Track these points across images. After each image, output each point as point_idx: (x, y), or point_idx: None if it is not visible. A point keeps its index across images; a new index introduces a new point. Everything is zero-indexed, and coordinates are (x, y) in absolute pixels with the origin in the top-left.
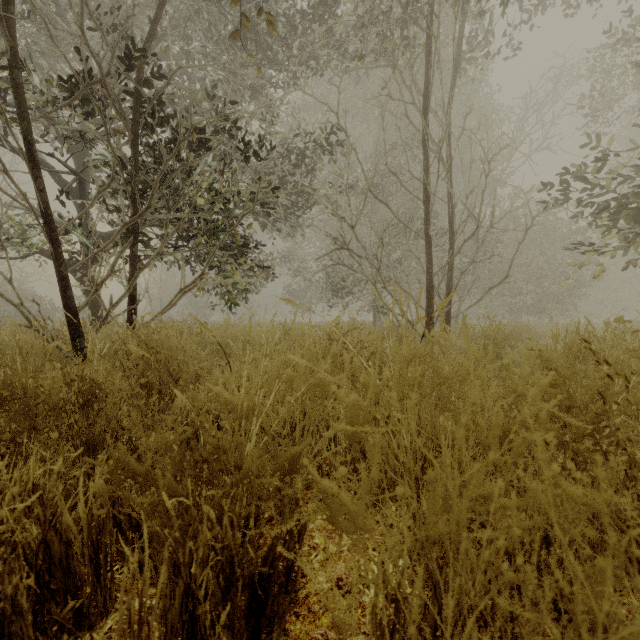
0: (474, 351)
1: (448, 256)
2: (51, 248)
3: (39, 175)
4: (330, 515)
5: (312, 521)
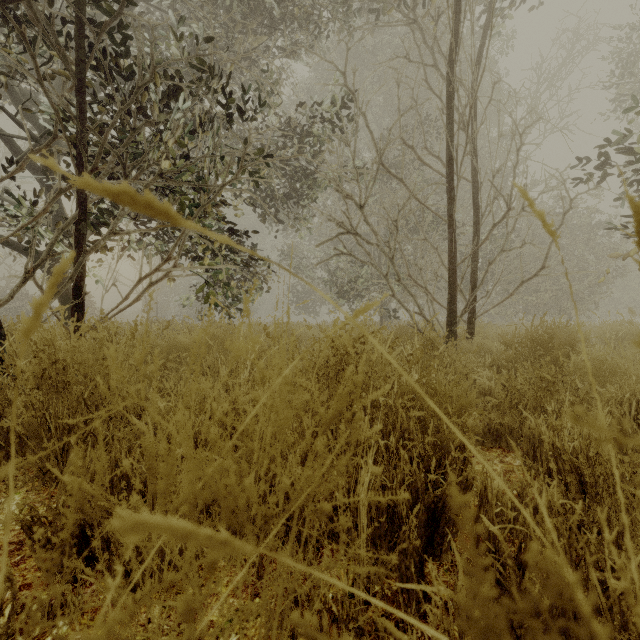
0: None
1: (473, 244)
2: None
3: None
4: None
5: None
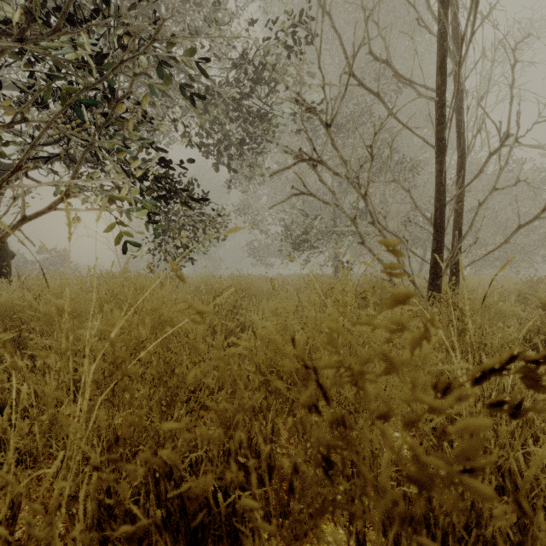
0: None
1: (459, 180)
2: None
3: None
4: None
5: None
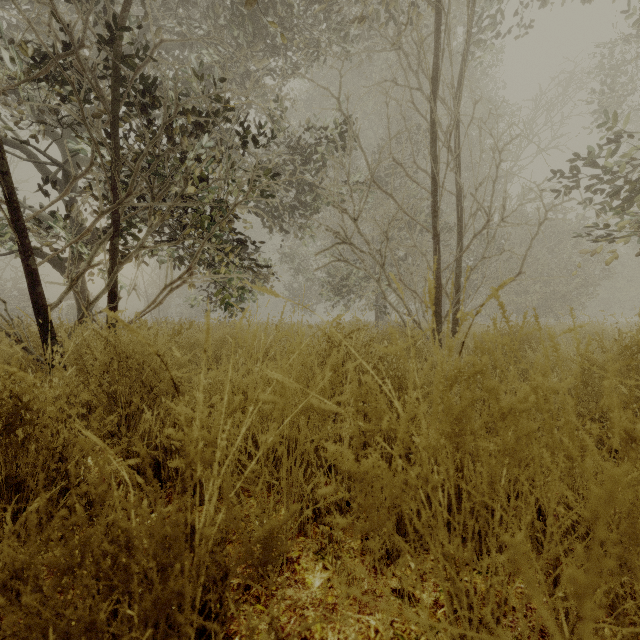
0: (537, 363)
1: (456, 252)
2: (17, 239)
3: (2, 156)
4: (329, 578)
5: (305, 589)
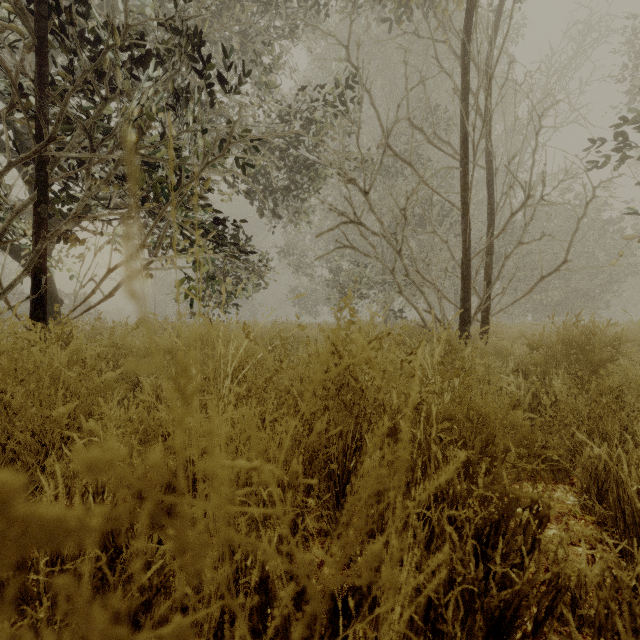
0: None
1: (487, 236)
2: None
3: None
4: None
5: None
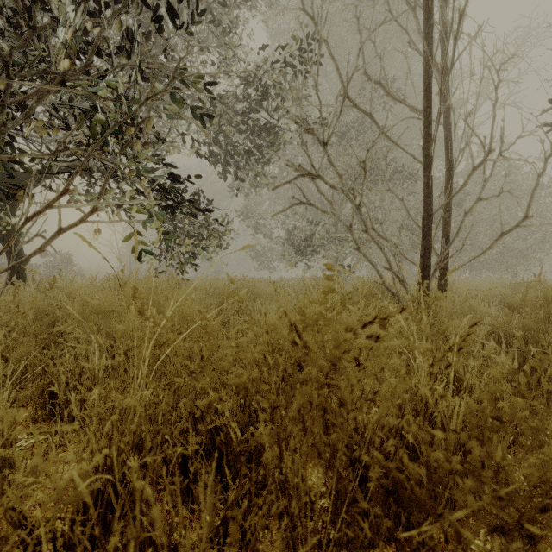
0: None
1: (446, 191)
2: None
3: None
4: None
5: None
